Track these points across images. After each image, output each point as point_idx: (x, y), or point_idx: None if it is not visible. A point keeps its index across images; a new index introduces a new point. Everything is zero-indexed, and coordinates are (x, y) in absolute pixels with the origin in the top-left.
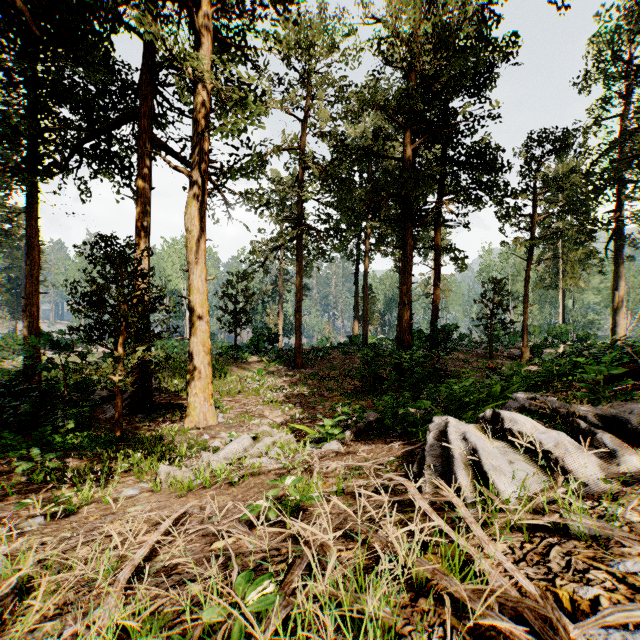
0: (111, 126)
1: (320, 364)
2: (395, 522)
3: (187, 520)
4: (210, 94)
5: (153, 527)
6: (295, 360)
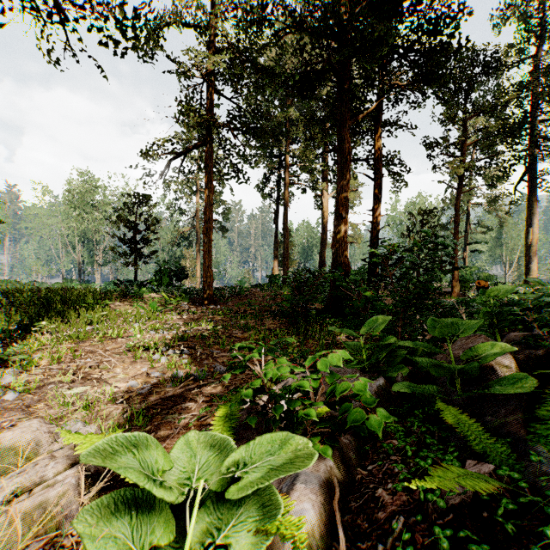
0: None
1: (235, 300)
2: None
3: None
4: None
5: None
6: (203, 294)
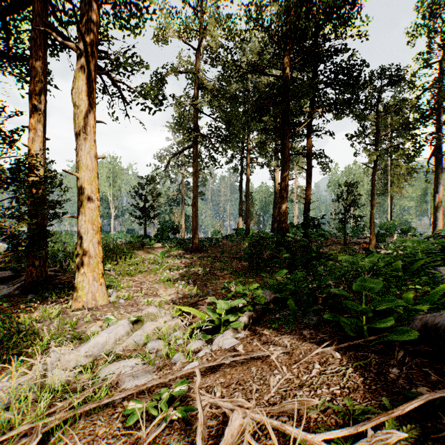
0: (5, 9)
1: (213, 249)
2: None
3: None
4: None
5: None
6: (192, 245)
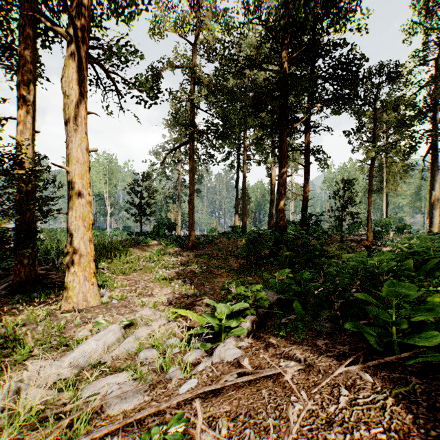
0: None
1: (209, 246)
2: None
3: None
4: None
5: None
6: (188, 243)
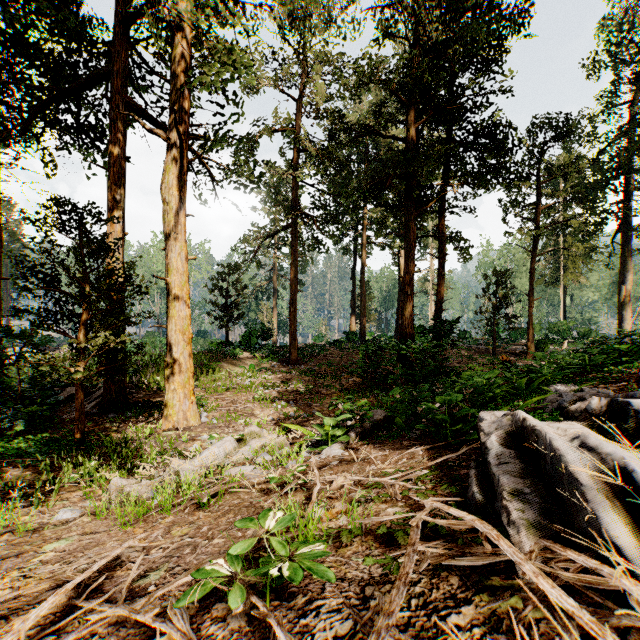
0: (80, 86)
1: (316, 360)
2: (484, 621)
3: (112, 576)
4: (191, 45)
5: (51, 593)
6: (290, 356)
